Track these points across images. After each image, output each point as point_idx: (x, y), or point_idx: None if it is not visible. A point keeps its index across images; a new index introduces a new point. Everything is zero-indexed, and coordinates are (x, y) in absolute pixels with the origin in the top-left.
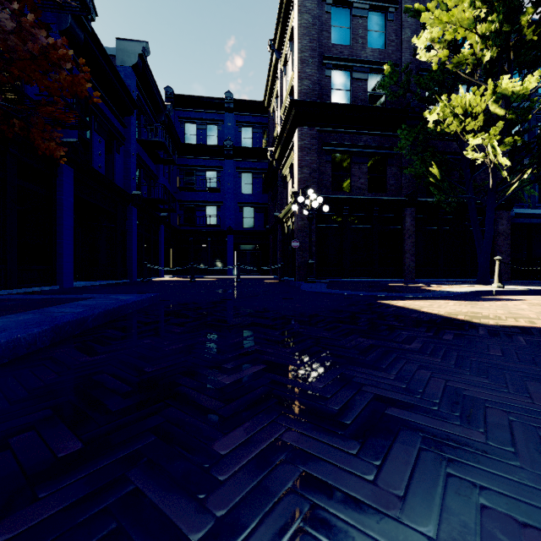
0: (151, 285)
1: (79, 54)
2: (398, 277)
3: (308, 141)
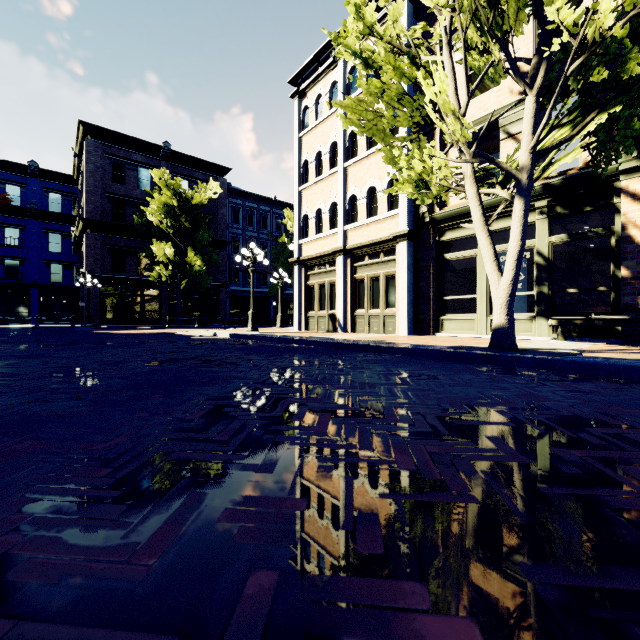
0: None
1: None
2: (159, 324)
3: (93, 242)
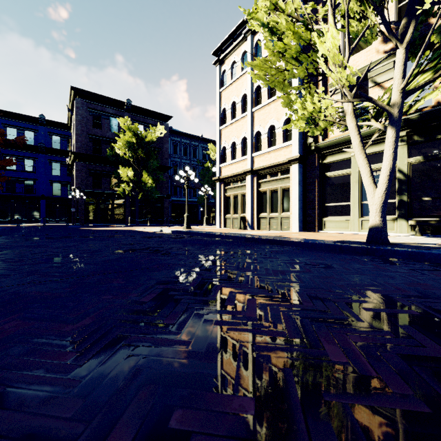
0: None
1: None
2: (123, 223)
3: (80, 168)
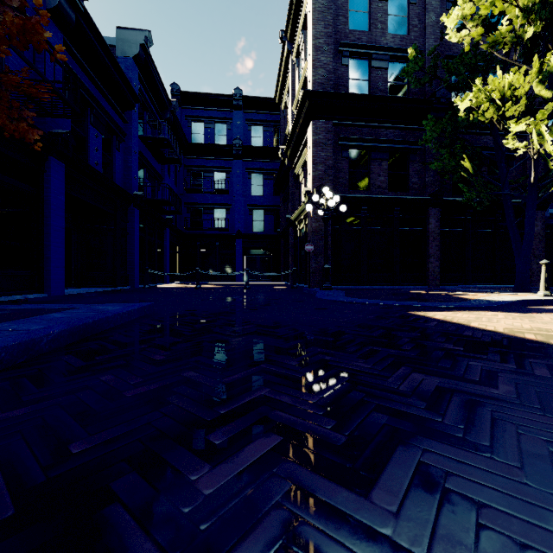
0: (153, 292)
1: (71, 38)
2: (421, 284)
3: (323, 136)
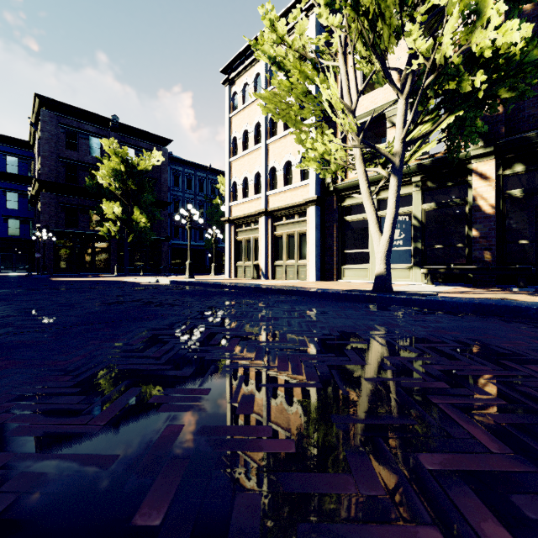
0: None
1: None
2: (108, 272)
3: (48, 200)
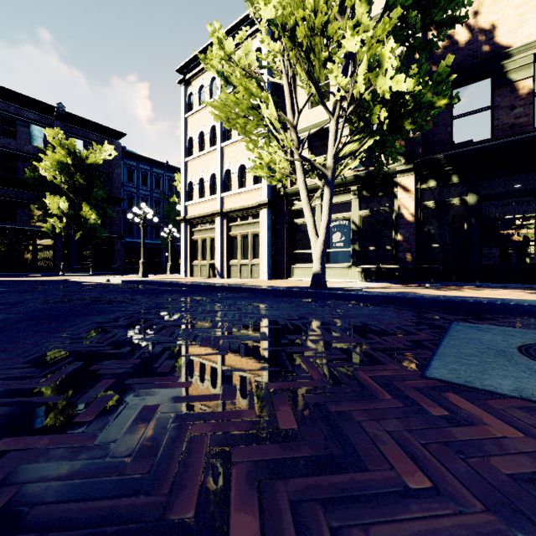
0: None
1: None
2: (52, 272)
3: None
